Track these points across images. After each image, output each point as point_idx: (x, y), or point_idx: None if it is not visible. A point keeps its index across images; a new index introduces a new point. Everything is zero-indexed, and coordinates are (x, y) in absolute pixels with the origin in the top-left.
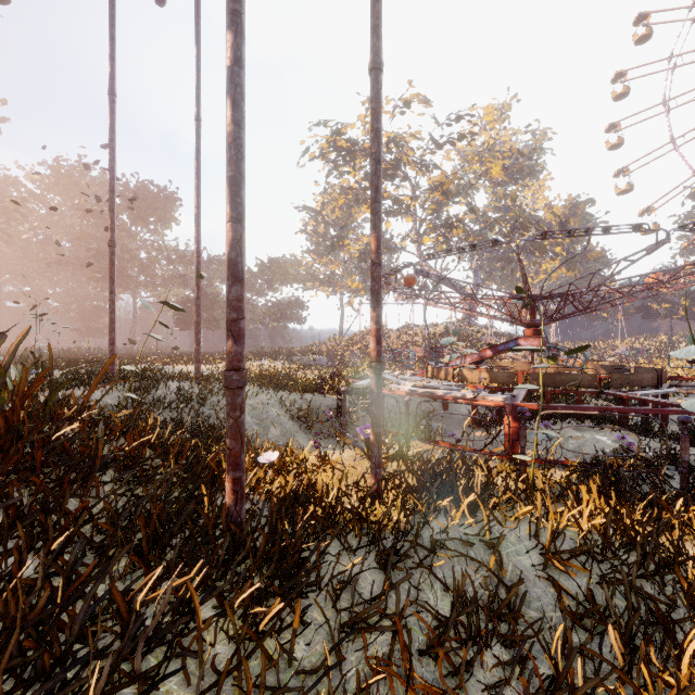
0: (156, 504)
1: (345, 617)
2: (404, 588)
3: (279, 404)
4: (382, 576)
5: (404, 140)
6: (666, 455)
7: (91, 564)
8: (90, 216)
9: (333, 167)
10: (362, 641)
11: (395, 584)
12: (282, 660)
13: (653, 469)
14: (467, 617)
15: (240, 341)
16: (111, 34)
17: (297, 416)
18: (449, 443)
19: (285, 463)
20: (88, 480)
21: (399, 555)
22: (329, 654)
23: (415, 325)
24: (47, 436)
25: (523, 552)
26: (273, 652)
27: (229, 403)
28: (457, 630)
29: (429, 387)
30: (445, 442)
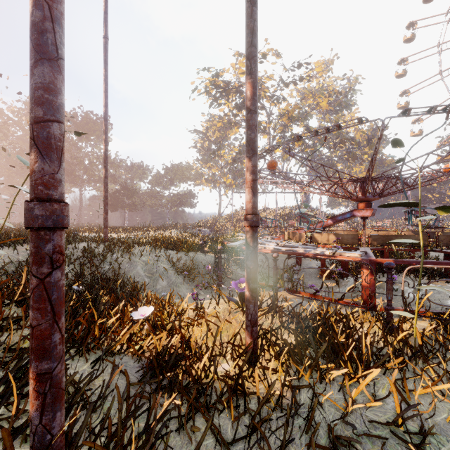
0: None
1: None
2: None
3: (168, 260)
4: None
5: (262, 81)
6: None
7: None
8: None
9: (214, 100)
10: None
11: None
12: None
13: None
14: None
15: (50, 155)
16: None
17: (182, 270)
18: (309, 293)
19: (160, 316)
20: None
21: None
22: None
23: (269, 208)
24: None
25: None
26: None
27: (31, 253)
28: None
29: (289, 246)
30: (306, 292)
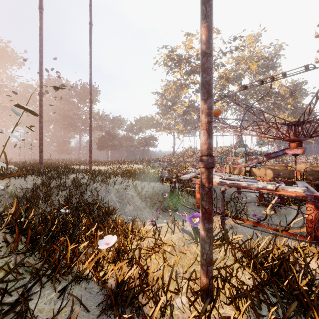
0: None
1: None
2: None
3: (134, 189)
4: None
5: None
6: None
7: None
8: (61, 100)
9: (170, 69)
10: None
11: None
12: None
13: None
14: None
15: None
16: None
17: (145, 196)
18: (252, 221)
19: (123, 244)
20: None
21: None
22: None
23: None
24: None
25: None
26: None
27: None
28: None
29: (231, 179)
30: (249, 220)
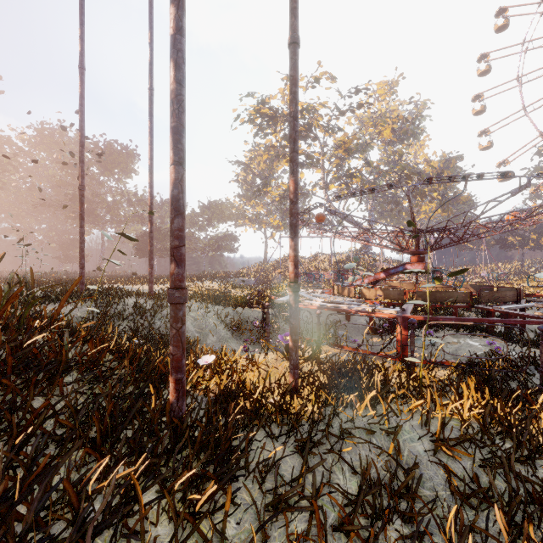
0: (110, 402)
1: (269, 496)
2: (318, 469)
3: (216, 316)
4: (300, 459)
5: (315, 108)
6: (528, 358)
7: (44, 461)
8: (68, 168)
9: (259, 130)
10: (283, 518)
11: (311, 468)
12: (216, 538)
13: (518, 369)
14: (371, 495)
15: (181, 264)
16: (81, 20)
17: (230, 326)
18: (351, 347)
19: (220, 364)
20: (54, 381)
21: (313, 441)
22: (256, 534)
23: (323, 253)
24: (20, 343)
25: (417, 439)
26: (207, 530)
27: (172, 316)
28: (364, 508)
29: (335, 302)
30: (349, 346)
